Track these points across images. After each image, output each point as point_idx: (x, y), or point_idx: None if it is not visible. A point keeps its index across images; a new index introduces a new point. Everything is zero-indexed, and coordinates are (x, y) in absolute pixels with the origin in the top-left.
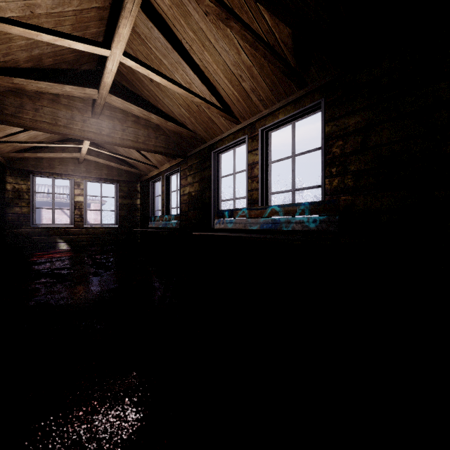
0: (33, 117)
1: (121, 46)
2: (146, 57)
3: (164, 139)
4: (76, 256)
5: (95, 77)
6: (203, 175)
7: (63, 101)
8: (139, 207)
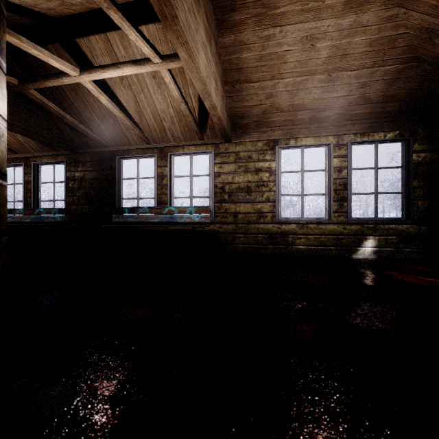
0: None
1: None
2: None
3: None
4: None
5: None
6: None
7: None
8: None
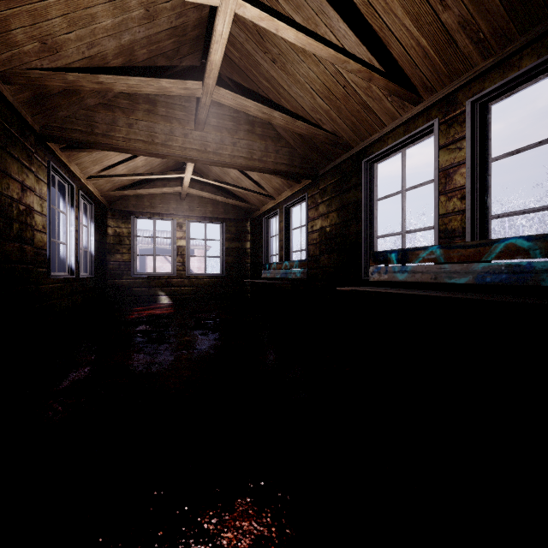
0: (126, 135)
1: None
2: None
3: (287, 153)
4: (177, 314)
5: (199, 75)
6: (345, 199)
7: (161, 111)
8: (249, 252)
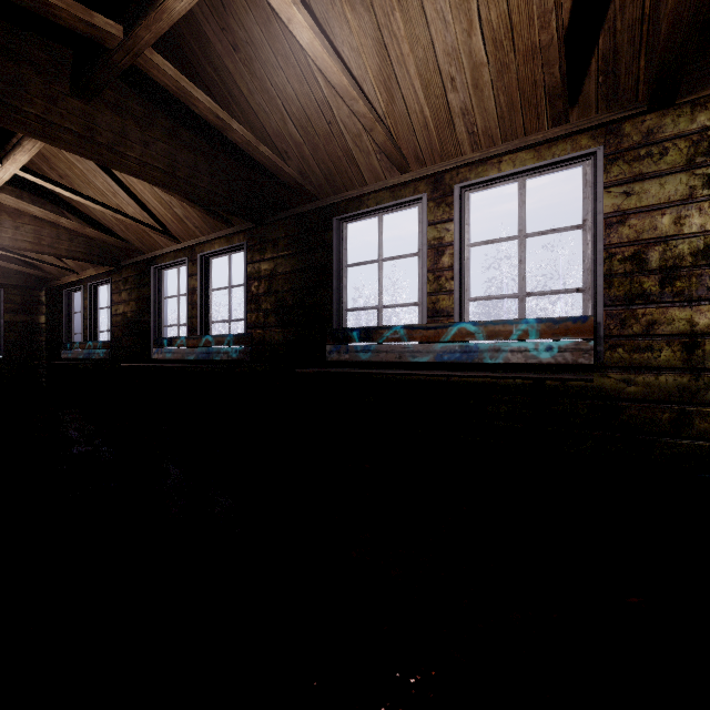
0: None
1: (18, 165)
2: (53, 154)
3: (84, 242)
4: None
5: None
6: (142, 293)
7: None
8: (44, 328)
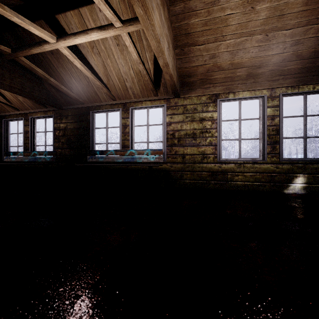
0: None
1: None
2: None
3: None
4: None
5: None
6: None
7: None
8: None
